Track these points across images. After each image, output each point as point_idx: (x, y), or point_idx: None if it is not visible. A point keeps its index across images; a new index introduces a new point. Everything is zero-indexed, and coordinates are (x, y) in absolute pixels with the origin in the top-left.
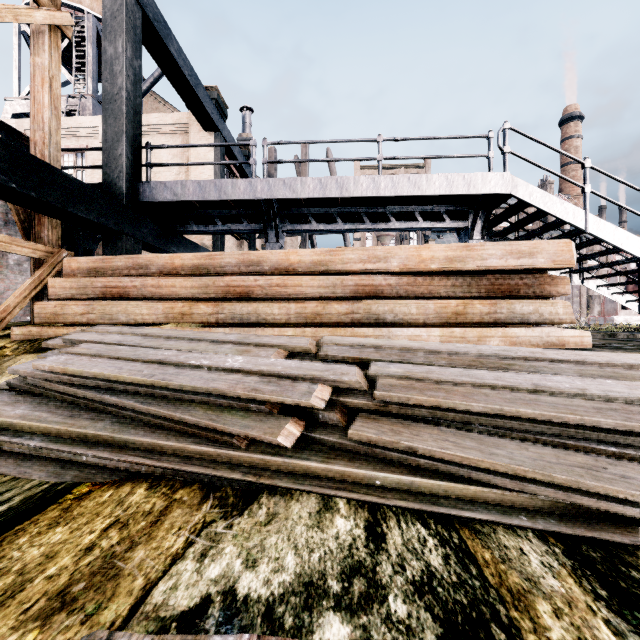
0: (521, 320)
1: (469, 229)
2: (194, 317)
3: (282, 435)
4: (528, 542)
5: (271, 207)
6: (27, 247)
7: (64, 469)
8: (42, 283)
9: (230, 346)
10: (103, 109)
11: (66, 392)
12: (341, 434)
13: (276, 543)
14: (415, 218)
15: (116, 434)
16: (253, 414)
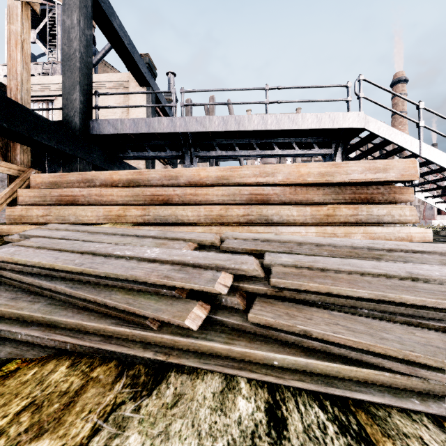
0: (377, 220)
1: (332, 155)
2: (127, 218)
3: (189, 318)
4: (425, 429)
5: (187, 138)
6: (3, 166)
7: (1, 346)
8: (15, 193)
9: (150, 240)
10: (62, 65)
11: (12, 278)
12: (241, 316)
13: (180, 430)
14: (292, 147)
15: (47, 315)
16: (165, 298)
